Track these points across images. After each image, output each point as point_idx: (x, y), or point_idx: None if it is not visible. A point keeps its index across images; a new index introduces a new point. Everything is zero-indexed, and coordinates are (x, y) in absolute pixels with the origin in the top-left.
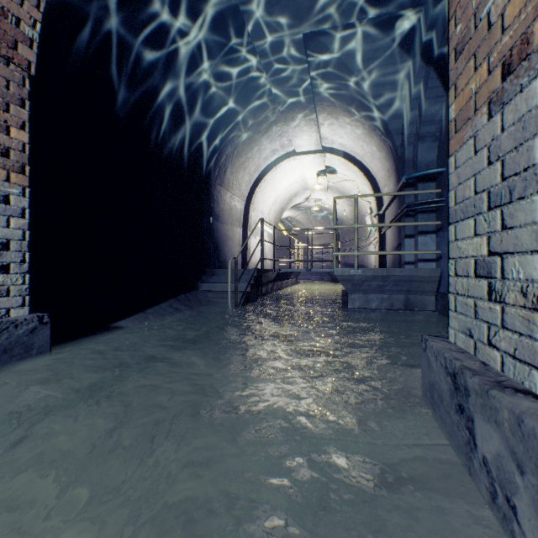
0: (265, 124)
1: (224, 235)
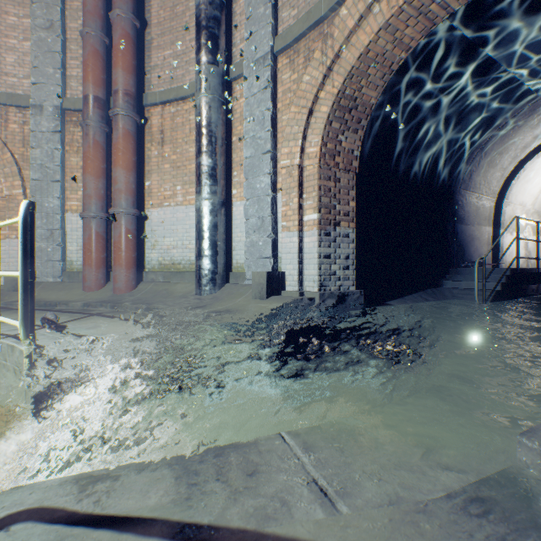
0: (521, 117)
1: (469, 236)
